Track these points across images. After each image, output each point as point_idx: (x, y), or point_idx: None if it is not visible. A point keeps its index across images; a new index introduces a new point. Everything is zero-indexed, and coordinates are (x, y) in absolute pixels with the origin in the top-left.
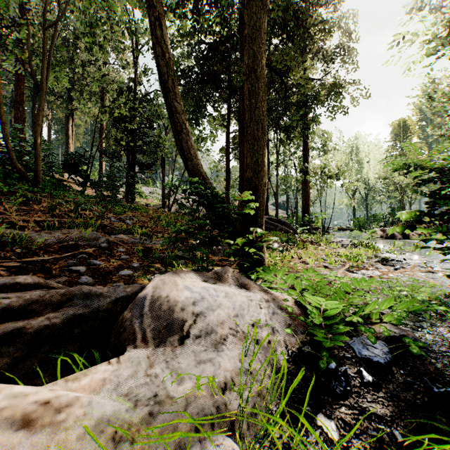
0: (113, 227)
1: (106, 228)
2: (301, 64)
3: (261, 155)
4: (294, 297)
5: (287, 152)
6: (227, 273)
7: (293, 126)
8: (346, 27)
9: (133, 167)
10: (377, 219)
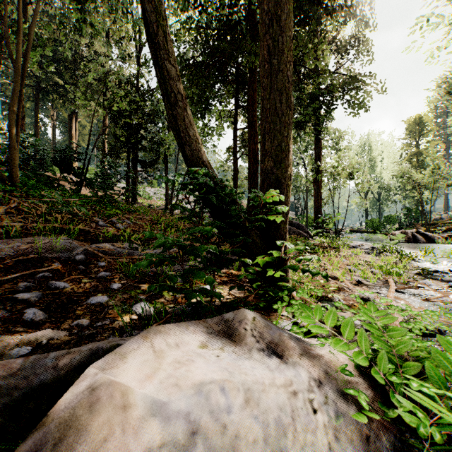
0: (96, 233)
1: (90, 234)
2: (317, 48)
3: (285, 137)
4: (349, 352)
5: (296, 151)
6: (243, 319)
7: (304, 123)
8: (362, 15)
9: (135, 166)
10: (391, 220)
